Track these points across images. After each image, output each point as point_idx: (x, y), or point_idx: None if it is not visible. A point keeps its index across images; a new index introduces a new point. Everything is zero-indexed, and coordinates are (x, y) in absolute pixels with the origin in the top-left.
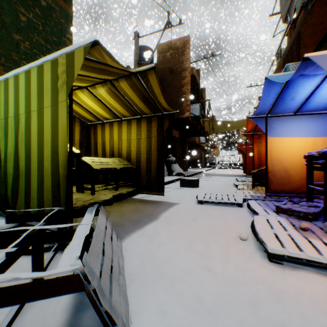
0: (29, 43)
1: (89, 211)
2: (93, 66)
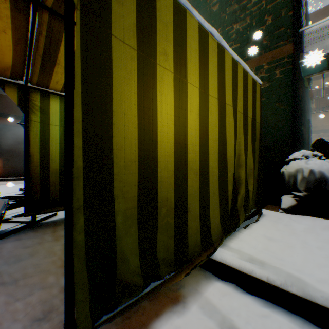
0: (221, 28)
1: (0, 199)
2: (39, 70)
